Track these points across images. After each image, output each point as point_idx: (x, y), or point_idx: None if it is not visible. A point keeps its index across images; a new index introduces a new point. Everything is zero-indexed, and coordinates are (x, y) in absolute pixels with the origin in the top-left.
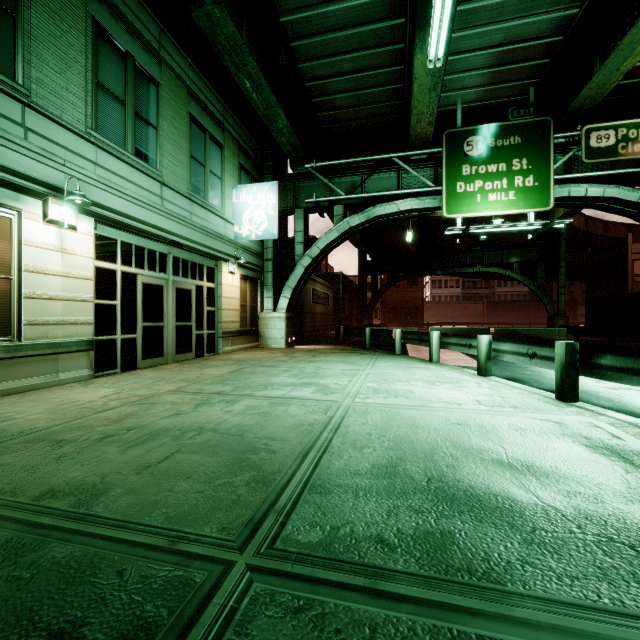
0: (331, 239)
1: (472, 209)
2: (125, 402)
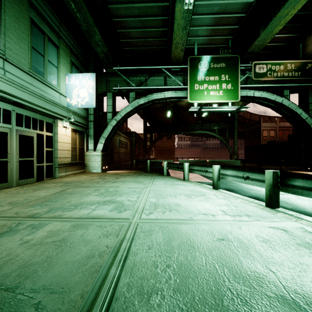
0: (128, 111)
1: (202, 98)
2: None
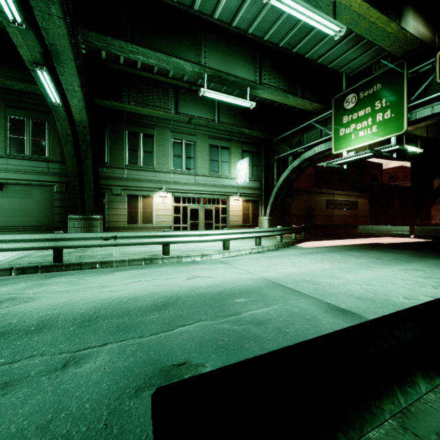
0: (286, 176)
1: (348, 145)
2: None
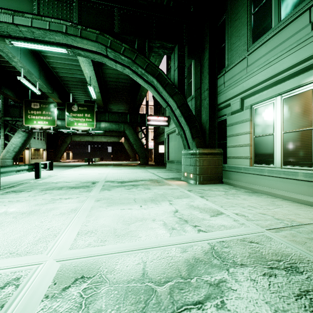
0: None
1: None
2: (234, 213)
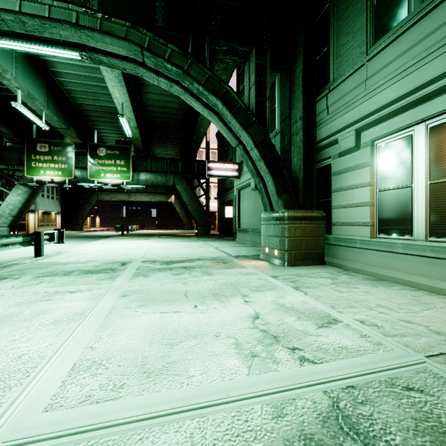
0: None
1: None
2: (358, 321)
